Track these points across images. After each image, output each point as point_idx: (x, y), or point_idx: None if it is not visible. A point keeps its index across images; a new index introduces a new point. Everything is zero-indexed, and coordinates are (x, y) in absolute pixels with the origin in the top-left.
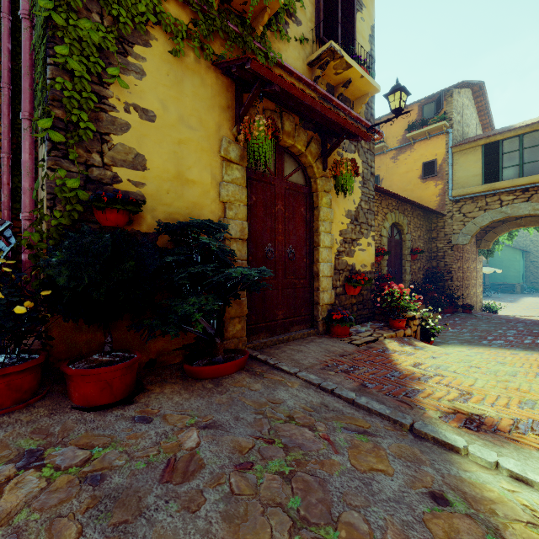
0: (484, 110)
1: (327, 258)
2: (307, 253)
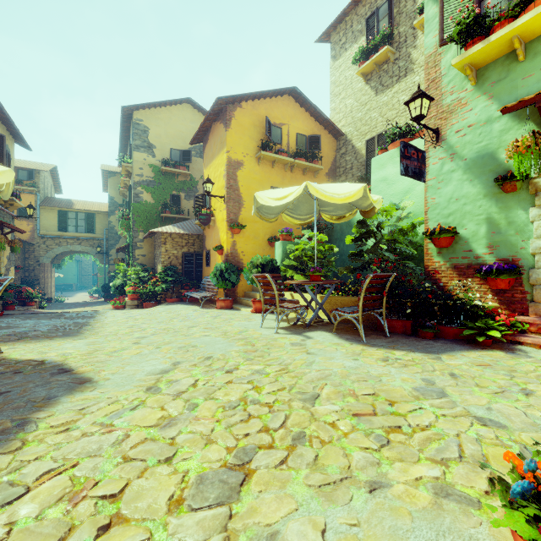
0: (57, 179)
1: None
2: None
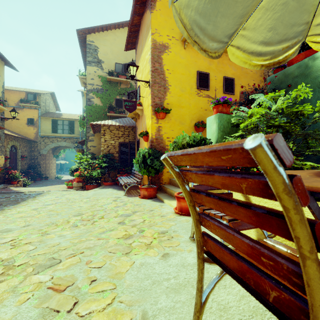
0: (56, 101)
1: None
2: None
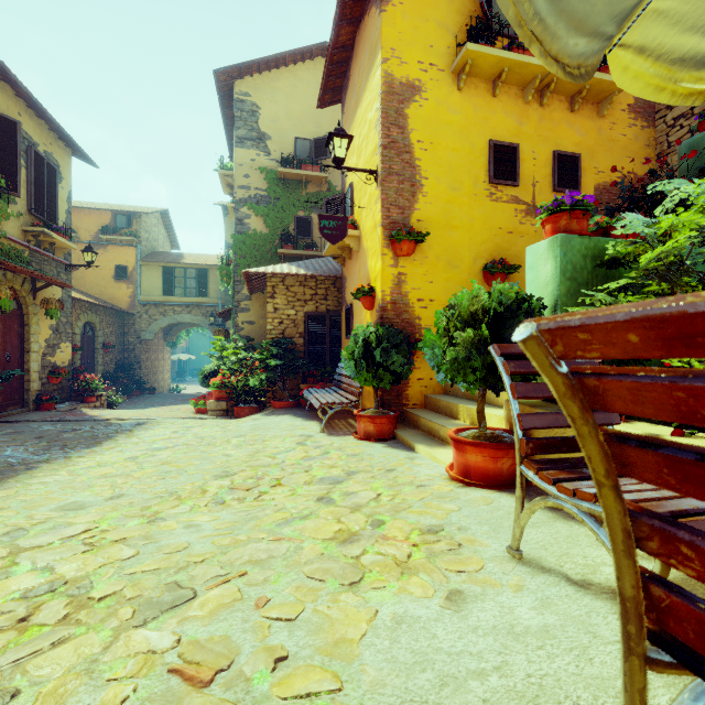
0: (171, 229)
1: (36, 359)
2: (20, 356)
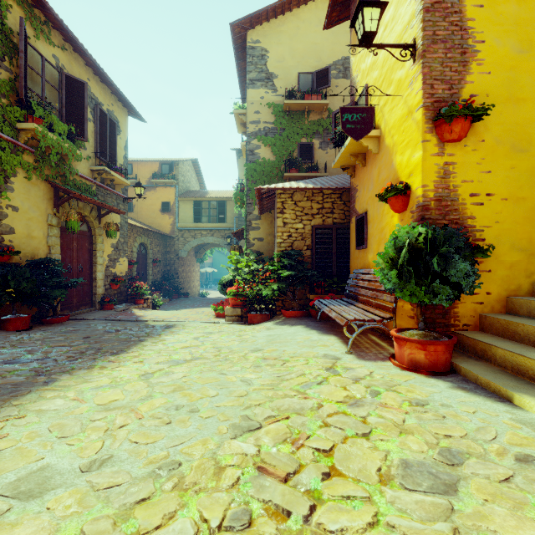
0: (199, 174)
1: (101, 270)
2: (89, 268)
